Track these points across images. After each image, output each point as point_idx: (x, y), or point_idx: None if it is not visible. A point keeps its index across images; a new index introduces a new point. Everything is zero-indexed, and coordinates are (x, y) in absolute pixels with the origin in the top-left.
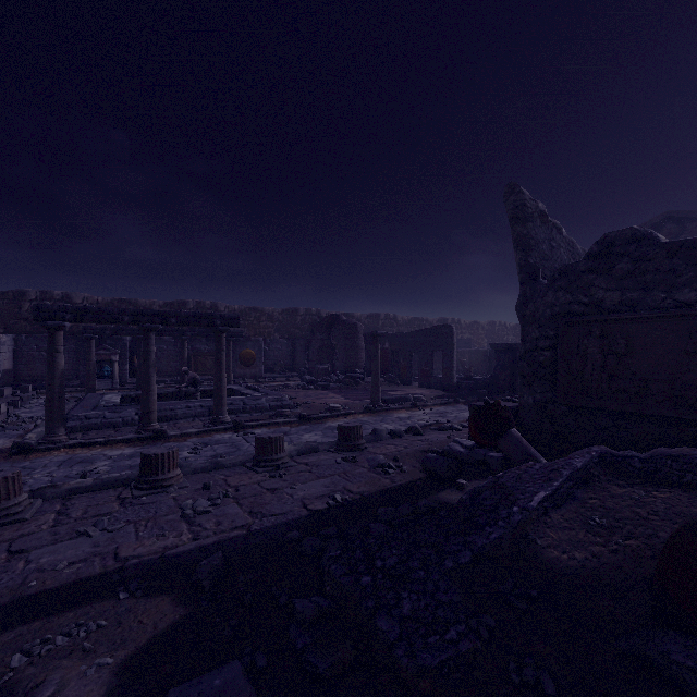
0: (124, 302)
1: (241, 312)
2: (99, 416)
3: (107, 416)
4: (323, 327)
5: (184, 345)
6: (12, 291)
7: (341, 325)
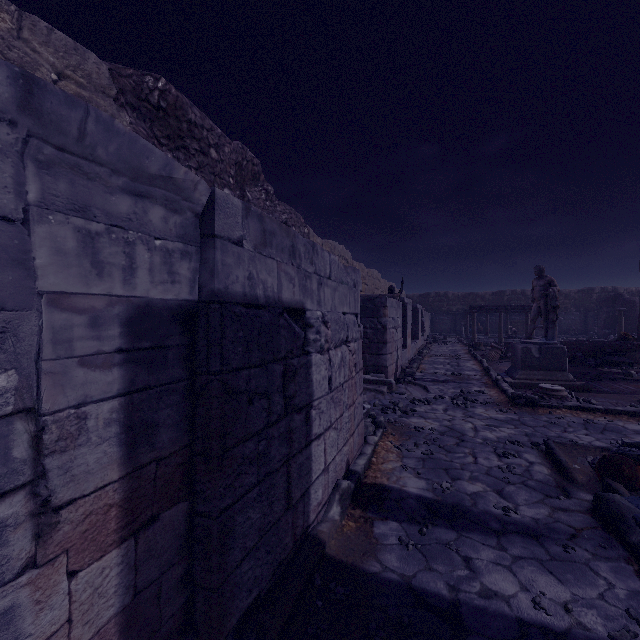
0: (471, 294)
1: None
2: (482, 340)
3: (485, 341)
4: (609, 303)
5: (507, 317)
6: (425, 294)
7: (620, 302)
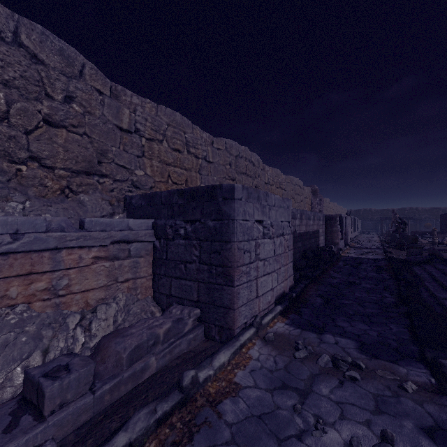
0: (385, 210)
1: (428, 209)
2: None
3: None
4: None
5: None
6: (358, 209)
7: None
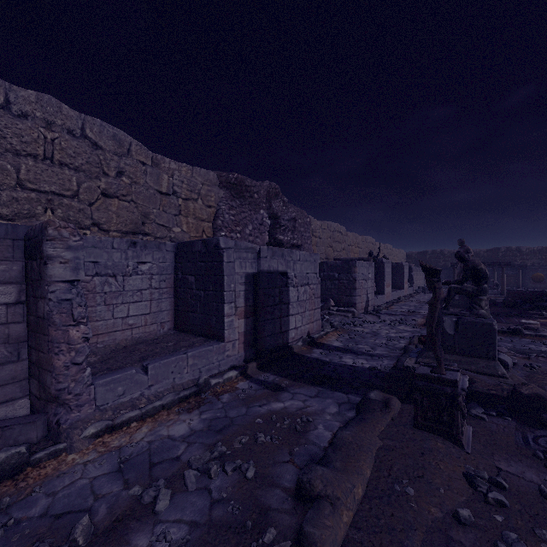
0: None
1: (538, 250)
2: None
3: None
4: None
5: (494, 271)
6: (422, 251)
7: None
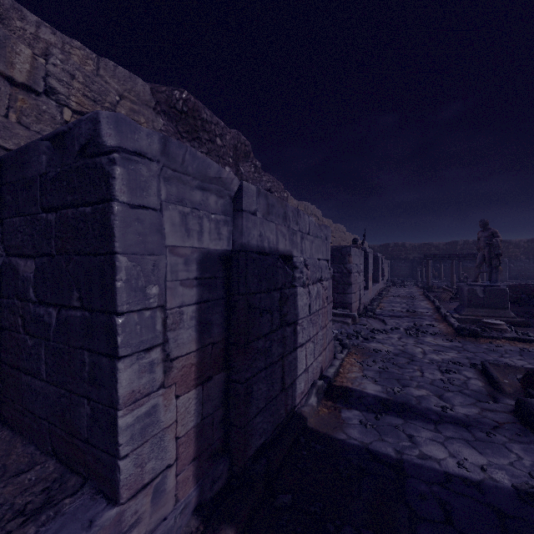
0: (426, 244)
1: None
2: (436, 284)
3: (438, 284)
4: None
5: (459, 264)
6: (385, 244)
7: None
